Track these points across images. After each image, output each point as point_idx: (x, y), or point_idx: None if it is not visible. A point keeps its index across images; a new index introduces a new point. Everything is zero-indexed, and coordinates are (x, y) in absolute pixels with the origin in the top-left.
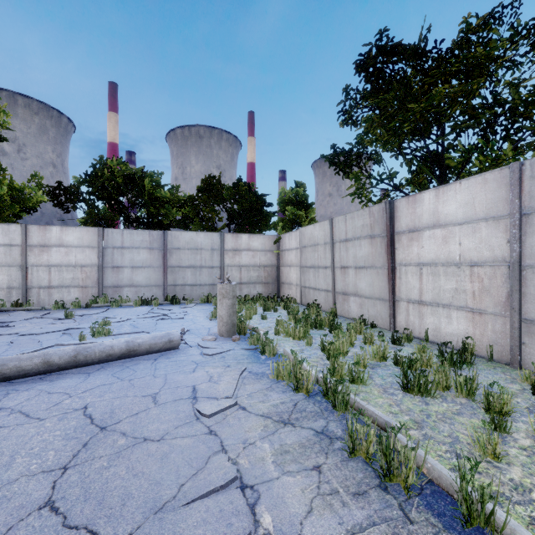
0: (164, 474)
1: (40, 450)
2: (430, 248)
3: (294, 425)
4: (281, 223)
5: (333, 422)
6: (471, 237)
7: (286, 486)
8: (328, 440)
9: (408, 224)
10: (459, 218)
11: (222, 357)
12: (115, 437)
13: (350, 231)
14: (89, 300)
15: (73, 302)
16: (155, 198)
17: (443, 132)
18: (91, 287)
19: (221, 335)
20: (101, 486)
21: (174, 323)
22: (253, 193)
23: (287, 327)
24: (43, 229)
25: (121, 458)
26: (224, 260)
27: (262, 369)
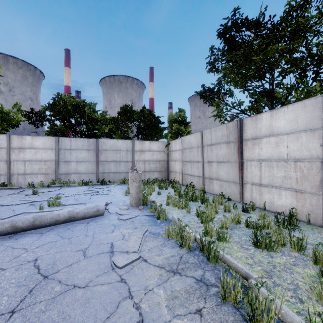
0: (85, 317)
1: None
2: (267, 150)
3: (181, 274)
4: (169, 134)
5: (208, 272)
6: (295, 142)
7: None
8: (205, 286)
9: (252, 134)
10: (286, 130)
11: (132, 221)
12: (53, 284)
13: (214, 139)
14: (49, 182)
15: (39, 183)
16: (92, 119)
17: (273, 76)
18: (51, 174)
19: (131, 206)
20: None
21: (102, 197)
22: (152, 115)
23: (174, 200)
24: (21, 138)
25: (55, 303)
26: (134, 157)
27: (158, 230)
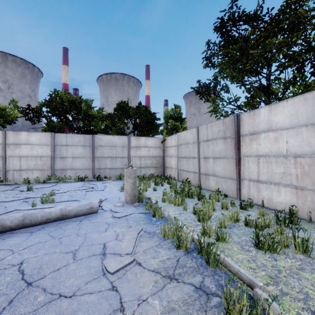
0: None
1: None
2: (265, 145)
3: (178, 280)
4: (165, 130)
5: (207, 277)
6: (295, 138)
7: None
8: (205, 296)
9: (249, 129)
10: (286, 125)
11: (126, 219)
12: (37, 293)
13: (210, 135)
14: (45, 178)
15: (35, 179)
16: (88, 115)
17: (270, 71)
18: (47, 170)
19: (126, 203)
20: None
21: (97, 194)
22: (148, 112)
23: (170, 197)
24: (16, 133)
25: None
26: (130, 153)
27: (153, 229)
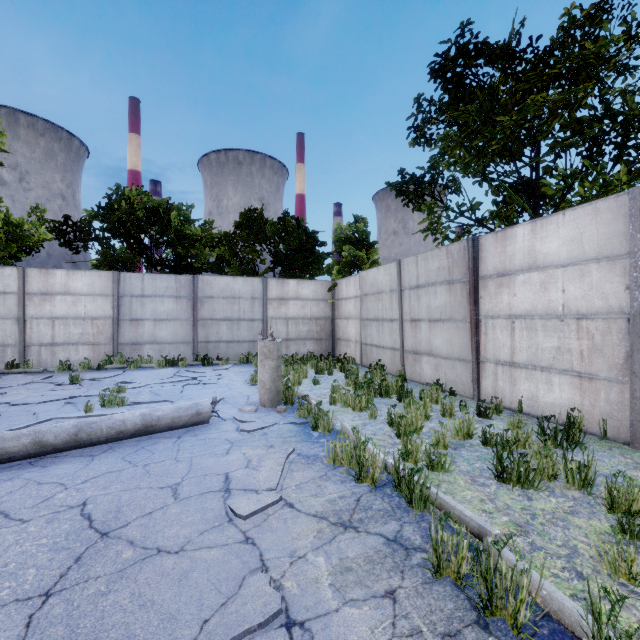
0: (181, 604)
1: (17, 566)
2: (525, 296)
3: (358, 529)
4: (336, 266)
5: (408, 525)
6: (579, 283)
7: (349, 622)
8: (403, 551)
9: (496, 266)
10: (562, 258)
11: (264, 434)
12: (120, 548)
13: (423, 276)
14: (101, 360)
15: (82, 362)
16: (184, 236)
17: (538, 153)
18: (104, 345)
19: (262, 405)
20: (94, 624)
21: (205, 390)
22: (303, 230)
23: (345, 394)
24: (45, 273)
25: (125, 579)
26: (267, 311)
27: (314, 451)
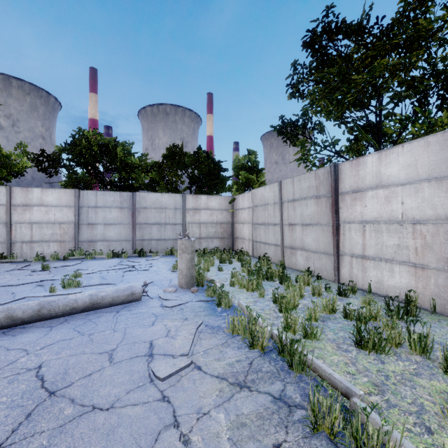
0: None
1: None
2: (373, 207)
3: (250, 388)
4: (235, 186)
5: (290, 385)
6: (414, 197)
7: None
8: (286, 408)
9: (351, 185)
10: (401, 179)
11: (181, 309)
12: (63, 405)
13: (297, 192)
14: (66, 253)
15: (52, 255)
16: (127, 164)
17: (381, 103)
18: (68, 242)
19: (180, 287)
20: None
21: (139, 275)
22: (211, 160)
23: (241, 279)
24: (26, 190)
25: (64, 434)
26: (185, 218)
27: (218, 323)
